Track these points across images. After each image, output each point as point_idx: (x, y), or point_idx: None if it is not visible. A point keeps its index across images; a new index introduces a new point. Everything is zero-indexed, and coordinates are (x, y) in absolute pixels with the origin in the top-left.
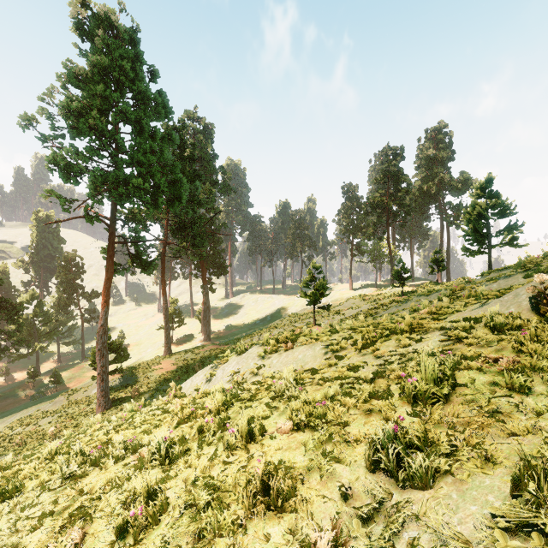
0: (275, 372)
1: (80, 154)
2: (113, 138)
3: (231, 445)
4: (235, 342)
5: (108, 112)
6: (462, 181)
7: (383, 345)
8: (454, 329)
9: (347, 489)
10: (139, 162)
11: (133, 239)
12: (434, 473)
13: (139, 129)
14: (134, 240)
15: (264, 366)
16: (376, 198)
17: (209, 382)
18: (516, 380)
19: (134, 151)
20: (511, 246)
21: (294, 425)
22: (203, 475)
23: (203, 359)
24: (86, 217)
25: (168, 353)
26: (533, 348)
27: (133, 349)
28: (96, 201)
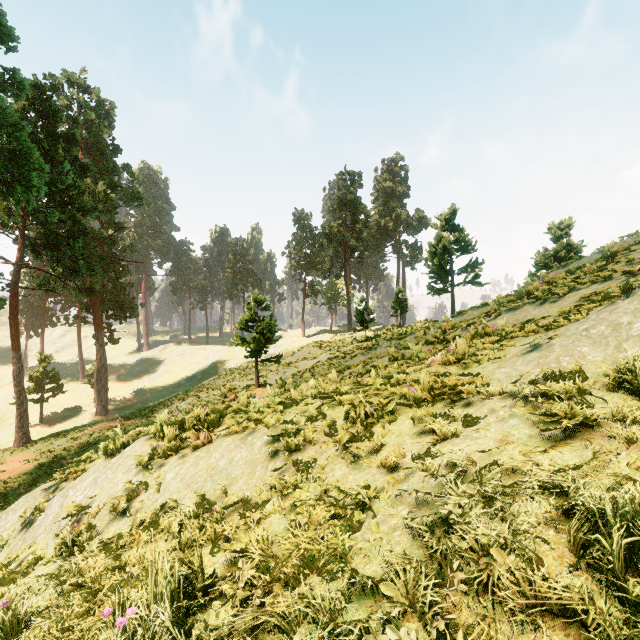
0: (164, 507)
1: None
2: None
3: None
4: (144, 415)
5: None
6: (418, 219)
7: (389, 432)
8: (534, 394)
9: None
10: None
11: None
12: None
13: None
14: None
15: (144, 489)
16: (333, 227)
17: (27, 528)
18: None
19: None
20: (474, 284)
21: None
22: None
23: (85, 446)
24: None
25: (22, 442)
26: None
27: None
28: None
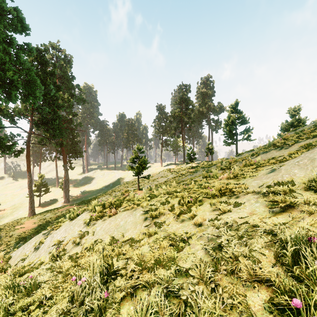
0: (96, 242)
1: None
2: None
3: None
4: (86, 203)
5: None
6: (219, 107)
7: (199, 209)
8: (269, 192)
9: None
10: None
11: None
12: None
13: None
14: None
15: (87, 234)
16: (176, 112)
17: (36, 250)
18: None
19: None
20: (247, 140)
21: None
22: None
23: (59, 217)
24: None
25: (32, 214)
26: None
27: (6, 212)
28: None
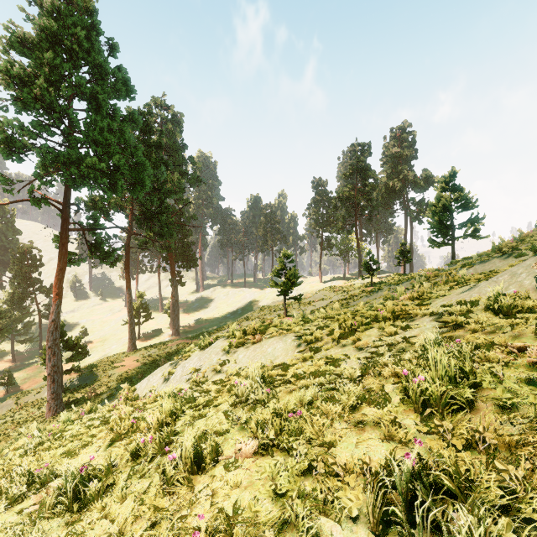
0: (240, 369)
1: (26, 129)
2: (65, 113)
3: (169, 481)
4: (205, 336)
5: (59, 84)
6: (425, 178)
7: (363, 335)
8: (447, 314)
9: None
10: (95, 141)
11: (90, 226)
12: None
13: (95, 106)
14: (92, 228)
15: (228, 361)
16: (345, 192)
17: (167, 381)
18: None
19: (89, 128)
20: (473, 237)
21: (258, 446)
22: None
23: (169, 354)
24: (32, 198)
25: (132, 349)
26: None
27: (96, 346)
28: (43, 181)
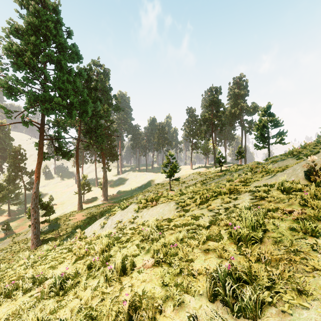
0: (144, 221)
1: (19, 81)
2: (42, 71)
3: (109, 279)
4: (123, 201)
5: (38, 55)
6: (253, 107)
7: (213, 202)
8: (257, 191)
9: (193, 317)
10: (59, 88)
11: (56, 137)
12: (260, 303)
13: (59, 67)
14: (57, 138)
15: (137, 217)
16: (206, 116)
17: (102, 228)
18: (309, 227)
19: (56, 80)
20: (280, 143)
21: (154, 262)
22: (85, 306)
23: (102, 212)
24: (23, 122)
25: (80, 209)
26: (315, 203)
27: (58, 207)
28: (29, 112)
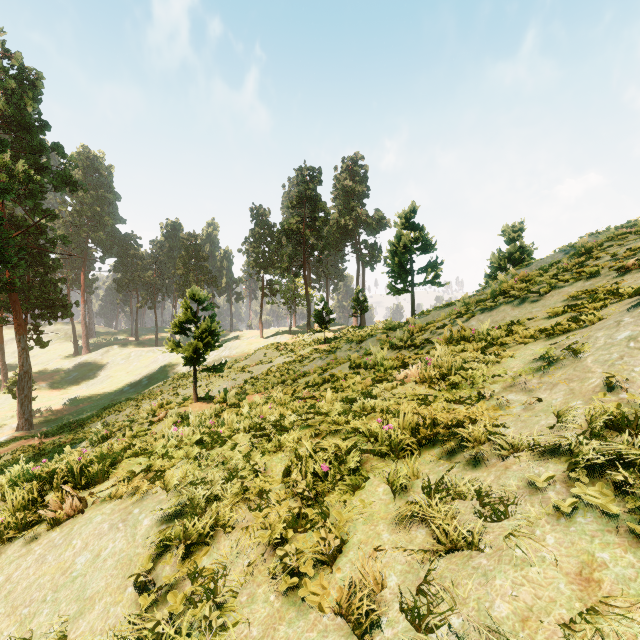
0: None
1: None
2: None
3: None
4: (73, 430)
5: None
6: (377, 219)
7: (352, 510)
8: (600, 455)
9: None
10: None
11: None
12: None
13: None
14: None
15: None
16: (291, 224)
17: None
18: None
19: None
20: (433, 284)
21: None
22: None
23: None
24: None
25: None
26: None
27: None
28: None
